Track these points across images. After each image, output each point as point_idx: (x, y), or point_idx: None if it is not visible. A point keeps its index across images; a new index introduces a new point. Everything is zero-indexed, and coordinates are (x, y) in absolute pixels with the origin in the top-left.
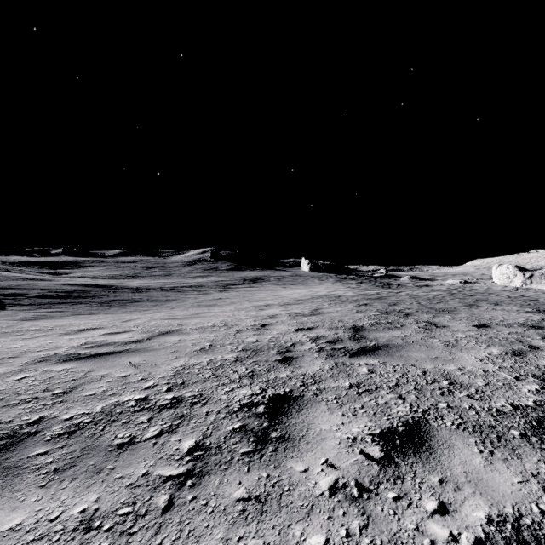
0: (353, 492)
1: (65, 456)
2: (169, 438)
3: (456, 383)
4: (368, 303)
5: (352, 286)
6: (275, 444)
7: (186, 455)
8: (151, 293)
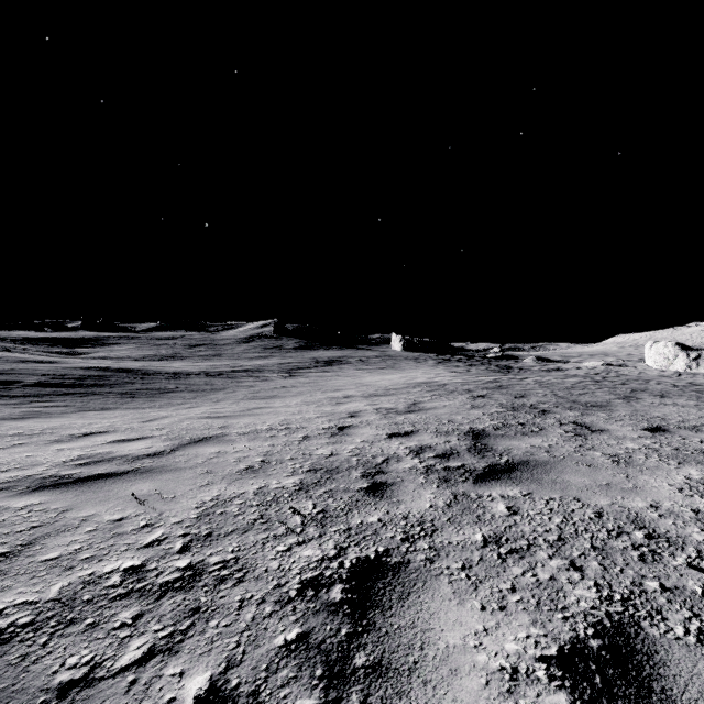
0: None
1: None
2: (161, 667)
3: (657, 536)
4: (485, 394)
5: (459, 370)
6: (363, 687)
7: None
8: (191, 380)
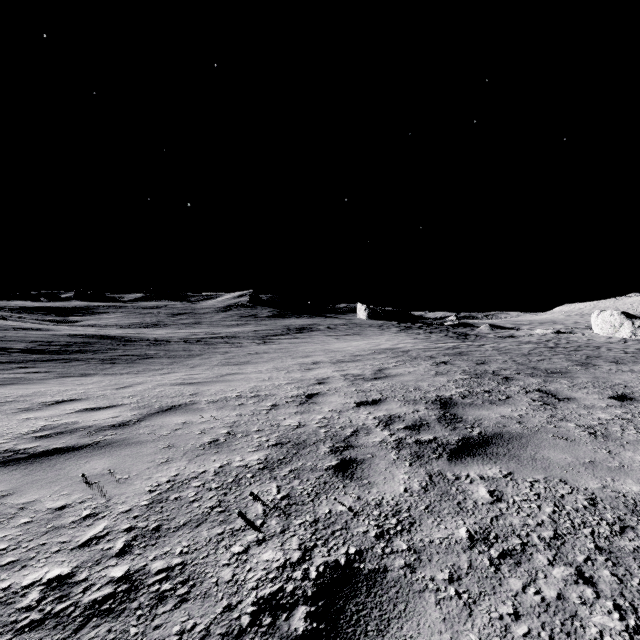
0: None
1: None
2: None
3: None
4: (447, 361)
5: (420, 337)
6: None
7: None
8: (170, 346)
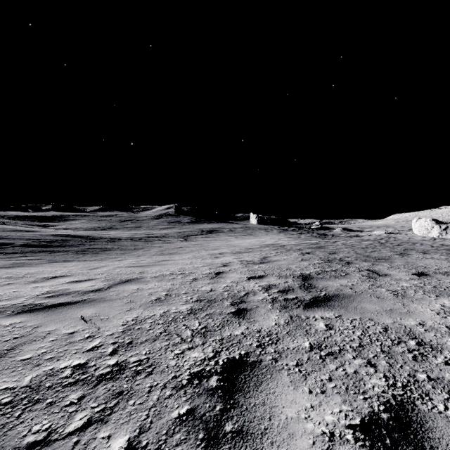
0: None
1: None
2: (96, 432)
3: (424, 343)
4: (310, 252)
5: (293, 236)
6: (230, 446)
7: None
8: (121, 242)
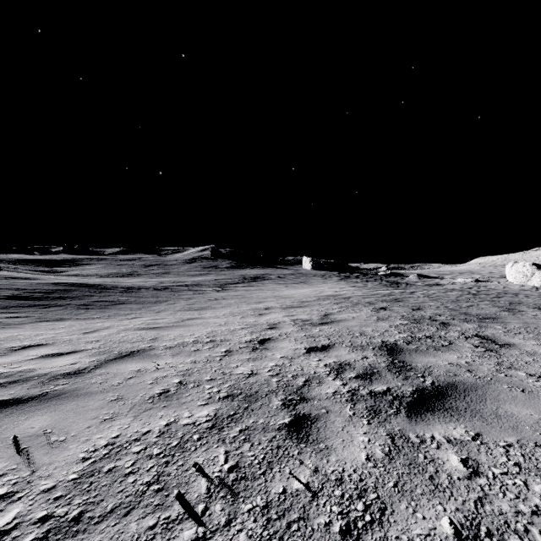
0: None
1: None
2: None
3: None
4: (386, 307)
5: (358, 285)
6: None
7: None
8: (141, 293)
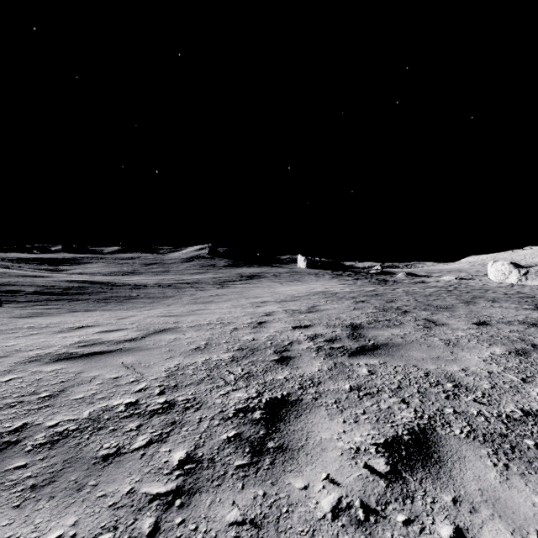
0: (359, 514)
1: (44, 469)
2: (158, 448)
3: (460, 386)
4: (365, 300)
5: (348, 283)
6: (272, 456)
7: (176, 468)
8: (148, 289)
